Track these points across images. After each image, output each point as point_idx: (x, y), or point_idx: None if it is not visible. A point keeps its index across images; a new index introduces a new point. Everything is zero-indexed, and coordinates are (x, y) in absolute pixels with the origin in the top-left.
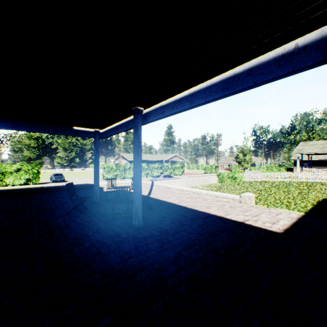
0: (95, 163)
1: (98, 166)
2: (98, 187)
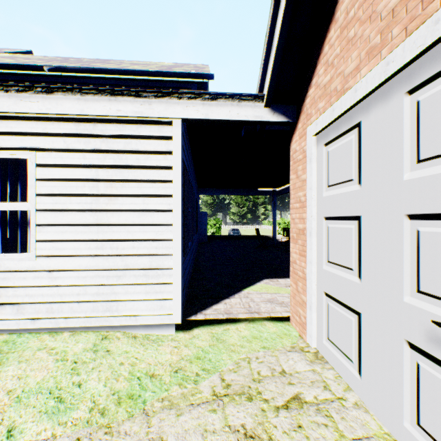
0: (272, 215)
1: (275, 218)
2: (275, 234)
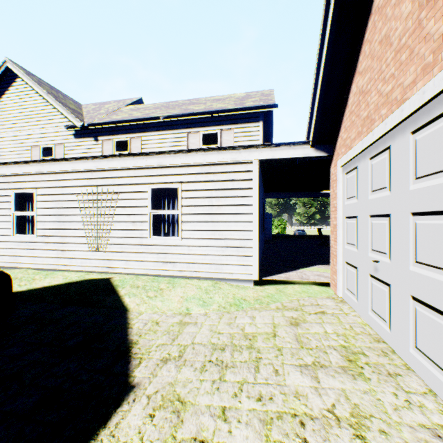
0: None
1: None
2: None
